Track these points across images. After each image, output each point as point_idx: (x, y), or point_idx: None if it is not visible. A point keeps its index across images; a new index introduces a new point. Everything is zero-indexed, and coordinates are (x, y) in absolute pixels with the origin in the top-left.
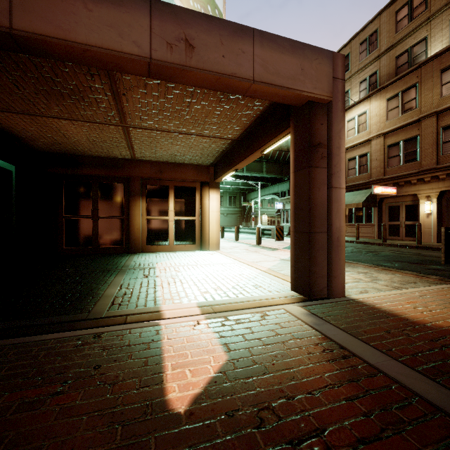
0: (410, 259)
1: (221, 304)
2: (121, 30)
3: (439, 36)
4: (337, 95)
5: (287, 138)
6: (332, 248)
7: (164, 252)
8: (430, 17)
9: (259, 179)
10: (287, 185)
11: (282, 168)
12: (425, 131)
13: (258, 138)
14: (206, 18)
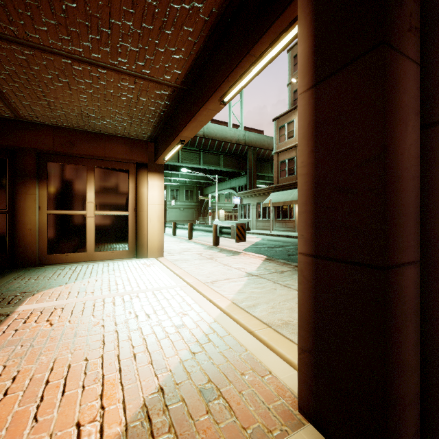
0: None
1: None
2: None
3: None
4: None
5: (271, 54)
6: None
7: (78, 262)
8: None
9: (217, 173)
10: (245, 180)
11: (239, 162)
12: None
13: (214, 73)
14: None
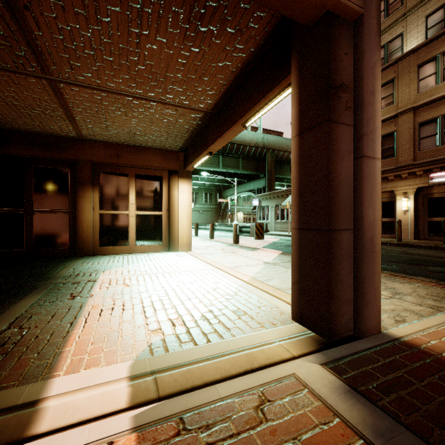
0: (403, 258)
1: (176, 365)
2: None
3: (415, 33)
4: (370, 7)
5: (280, 98)
6: (364, 256)
7: (123, 254)
8: (406, 13)
9: (235, 176)
10: (263, 182)
11: (258, 165)
12: (402, 126)
13: (238, 105)
14: None
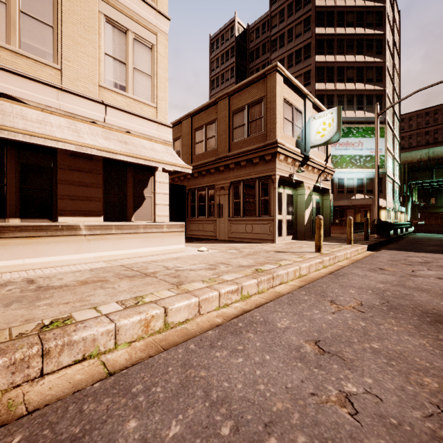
0: None
1: None
2: (344, 203)
3: None
4: (373, 203)
5: None
6: None
7: None
8: None
9: None
10: None
11: None
12: None
13: None
14: (353, 199)
